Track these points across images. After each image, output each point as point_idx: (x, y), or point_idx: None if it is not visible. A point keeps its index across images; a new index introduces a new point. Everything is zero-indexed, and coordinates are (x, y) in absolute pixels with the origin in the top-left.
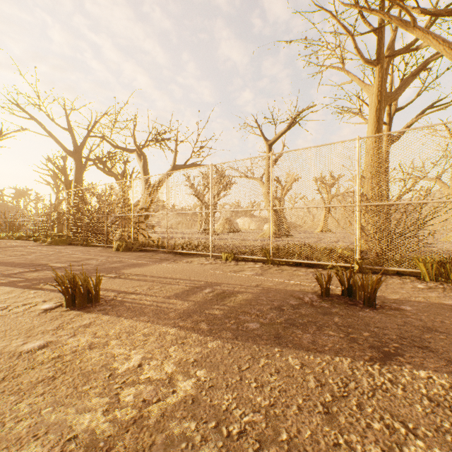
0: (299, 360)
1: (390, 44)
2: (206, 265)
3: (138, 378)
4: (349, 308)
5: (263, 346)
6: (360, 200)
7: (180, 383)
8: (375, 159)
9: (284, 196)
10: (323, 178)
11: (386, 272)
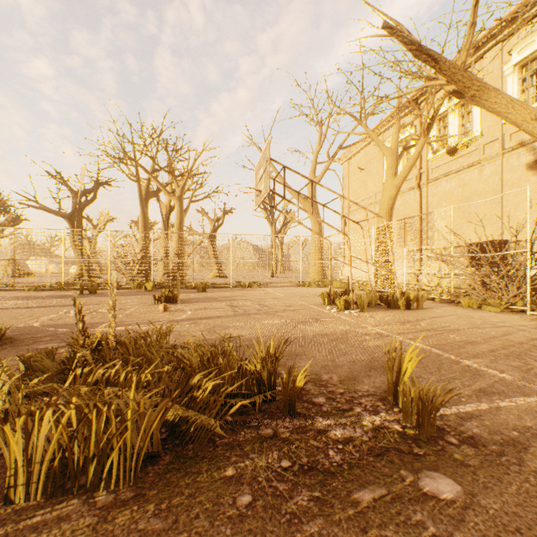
0: (62, 299)
1: (153, 164)
2: (15, 293)
3: (18, 302)
4: (88, 295)
5: (53, 299)
6: (114, 258)
7: (30, 301)
8: (144, 230)
9: (97, 236)
10: (94, 246)
11: (122, 289)
